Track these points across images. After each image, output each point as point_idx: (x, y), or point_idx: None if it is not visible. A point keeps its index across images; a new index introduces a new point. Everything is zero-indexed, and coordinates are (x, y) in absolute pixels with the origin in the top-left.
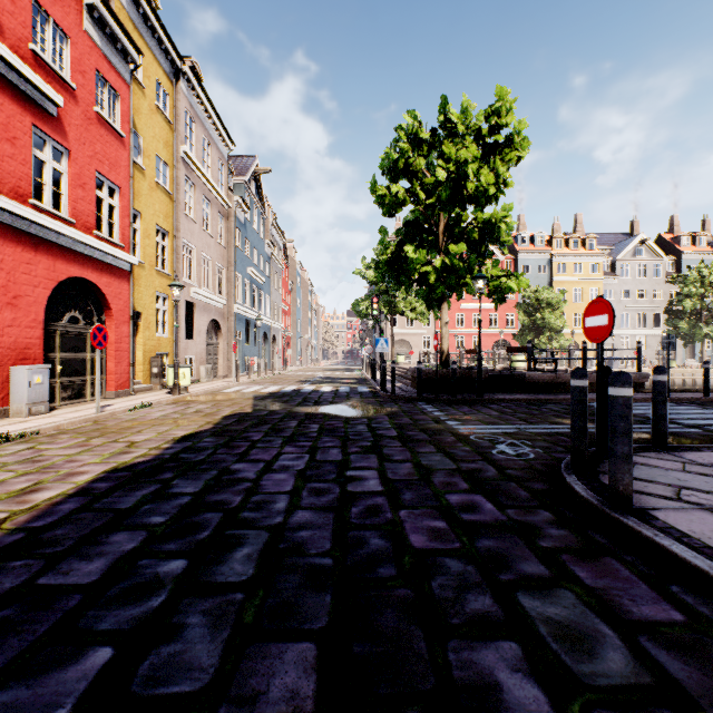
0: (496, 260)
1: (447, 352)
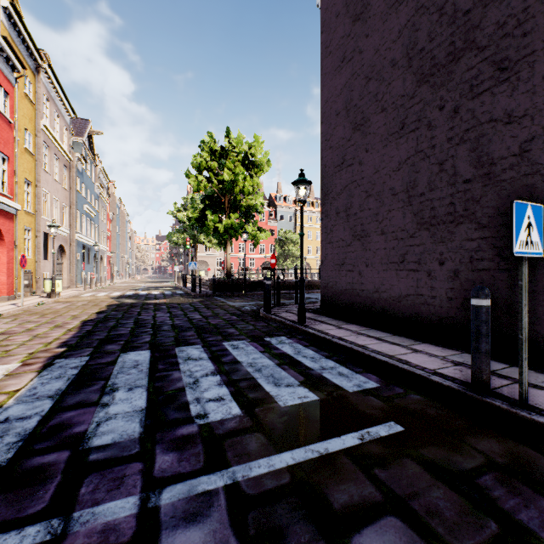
0: (256, 220)
1: (230, 270)
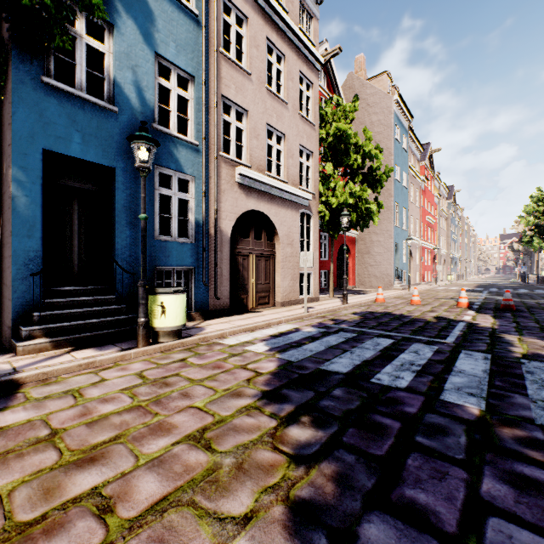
0: None
1: None
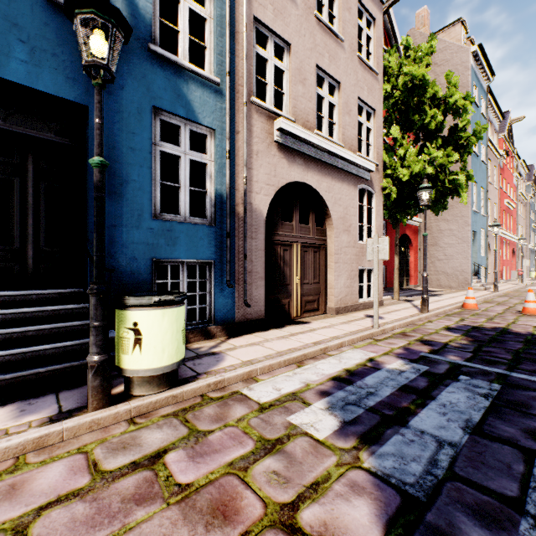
0: None
1: None
